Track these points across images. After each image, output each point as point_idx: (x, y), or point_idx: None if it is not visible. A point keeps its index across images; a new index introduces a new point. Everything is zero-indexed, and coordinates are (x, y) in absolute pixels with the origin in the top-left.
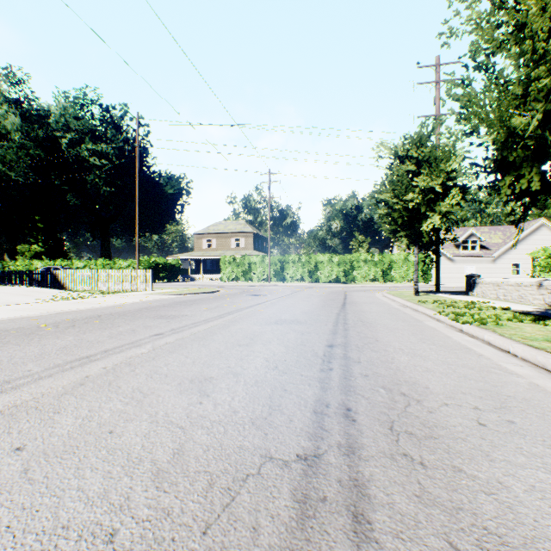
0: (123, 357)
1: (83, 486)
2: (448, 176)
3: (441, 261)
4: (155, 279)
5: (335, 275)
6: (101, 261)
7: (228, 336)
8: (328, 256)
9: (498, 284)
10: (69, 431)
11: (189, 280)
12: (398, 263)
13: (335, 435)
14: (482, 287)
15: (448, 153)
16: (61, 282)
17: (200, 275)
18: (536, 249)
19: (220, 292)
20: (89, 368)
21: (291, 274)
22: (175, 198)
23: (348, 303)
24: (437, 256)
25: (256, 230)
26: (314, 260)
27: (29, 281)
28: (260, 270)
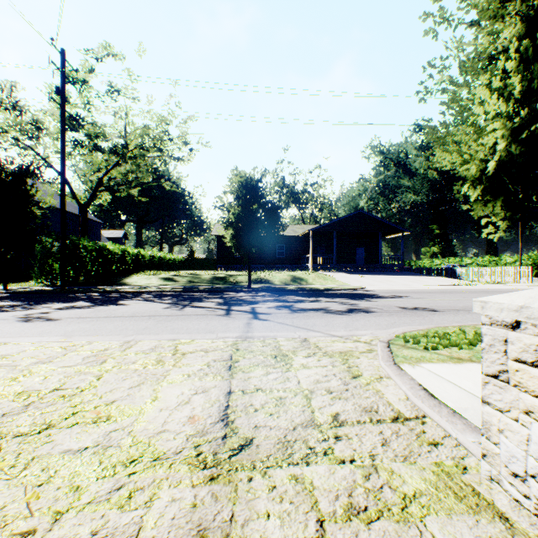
0: None
1: None
2: None
3: None
4: None
5: None
6: (485, 258)
7: None
8: None
9: None
10: None
11: None
12: None
13: None
14: None
15: None
16: (458, 275)
17: None
18: None
19: None
20: None
21: None
22: None
23: None
24: None
25: None
26: None
27: (438, 274)
28: None
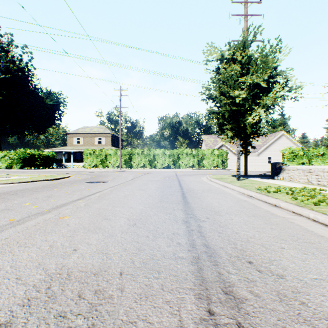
0: None
1: None
2: (270, 73)
3: (230, 155)
4: (30, 166)
5: (167, 163)
6: None
7: None
8: (162, 150)
9: (309, 170)
10: None
11: (64, 167)
12: (207, 156)
13: None
14: (290, 173)
15: (275, 49)
16: None
17: (70, 164)
18: (284, 148)
19: (67, 178)
20: None
21: (136, 162)
22: (54, 108)
23: (187, 192)
24: (246, 149)
25: (113, 132)
26: (153, 153)
27: None
28: (114, 160)
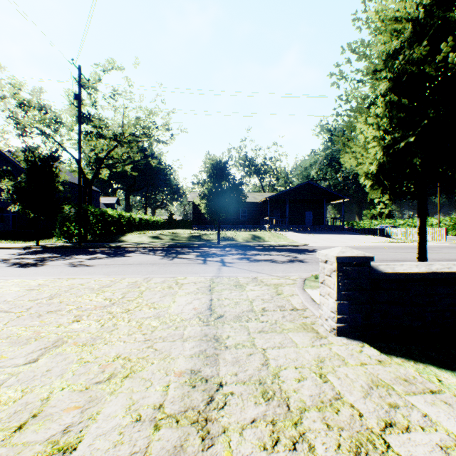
0: (403, 253)
1: (392, 257)
2: None
3: None
4: None
5: None
6: (415, 219)
7: (442, 254)
8: None
9: None
10: (390, 255)
11: None
12: None
13: (430, 260)
14: None
15: None
16: (388, 234)
17: None
18: None
19: None
20: (395, 253)
21: None
22: None
23: None
24: None
25: None
26: None
27: (373, 233)
28: None
